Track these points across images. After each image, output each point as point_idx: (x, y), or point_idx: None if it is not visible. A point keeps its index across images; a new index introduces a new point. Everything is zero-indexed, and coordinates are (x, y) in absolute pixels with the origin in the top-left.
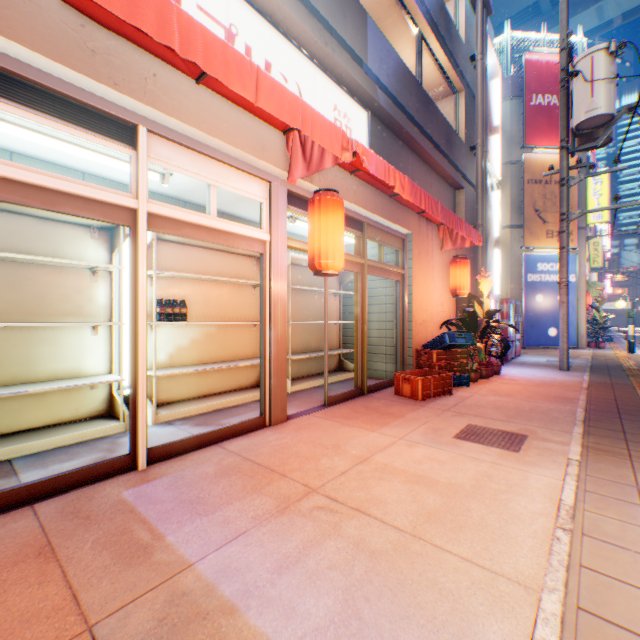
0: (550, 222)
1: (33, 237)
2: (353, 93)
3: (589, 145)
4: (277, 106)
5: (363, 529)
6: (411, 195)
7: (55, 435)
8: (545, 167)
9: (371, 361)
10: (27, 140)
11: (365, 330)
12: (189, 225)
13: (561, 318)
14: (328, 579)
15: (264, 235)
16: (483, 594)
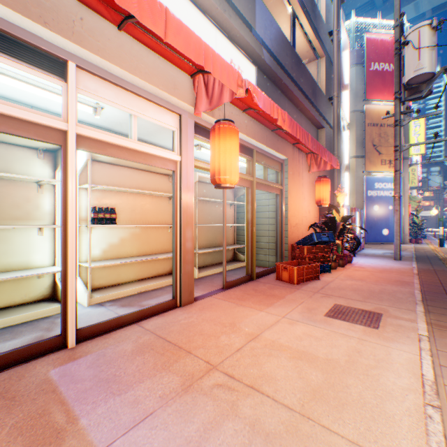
0: (384, 154)
1: None
2: (245, 51)
3: (416, 96)
4: (183, 44)
5: (257, 408)
6: (289, 127)
7: (4, 317)
8: (380, 114)
9: (257, 254)
10: None
11: (254, 231)
12: (113, 146)
13: (395, 222)
14: None
15: (175, 156)
16: None
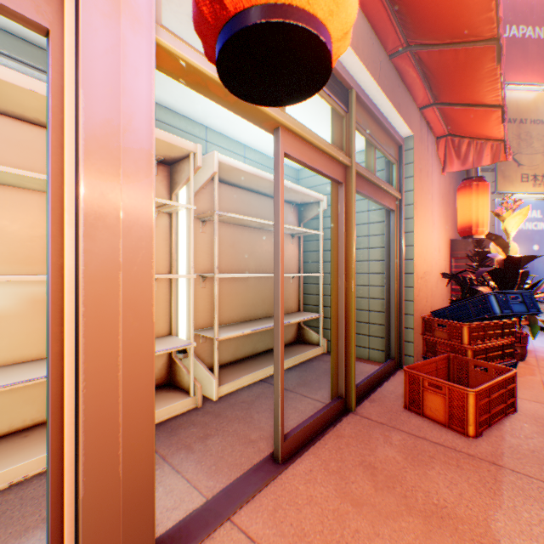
0: (525, 165)
1: None
2: None
3: None
4: None
5: None
6: None
7: None
8: (520, 105)
9: None
10: None
11: (352, 290)
12: None
13: None
14: None
15: None
16: None
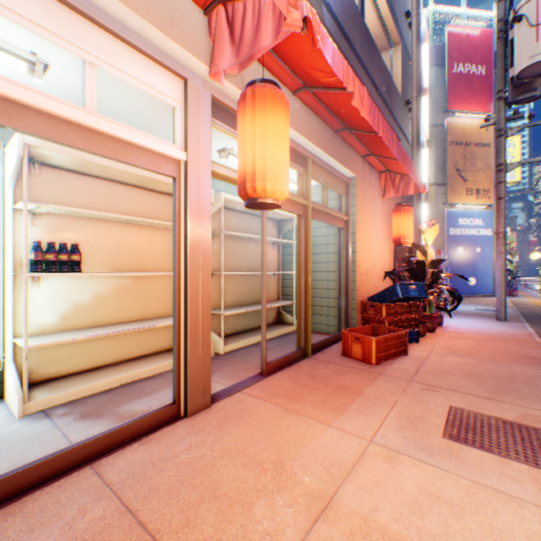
0: (470, 181)
1: None
2: None
3: (528, 95)
4: None
5: None
6: (369, 114)
7: None
8: (465, 130)
9: (312, 314)
10: None
11: (309, 282)
12: (38, 114)
13: (499, 268)
14: None
15: (177, 151)
16: None
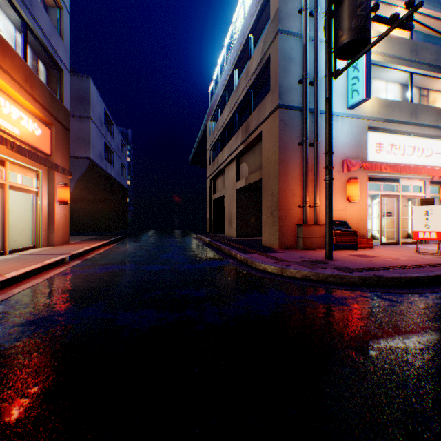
0: None
1: None
2: None
3: None
4: (437, 173)
5: None
6: None
7: None
8: None
9: None
10: None
11: None
12: (406, 195)
13: None
14: None
15: (422, 194)
16: None
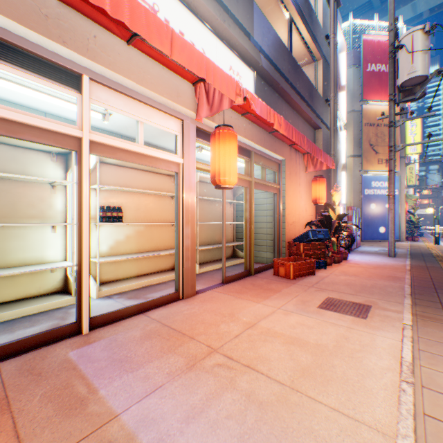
0: (380, 153)
1: (6, 160)
2: (243, 58)
3: (410, 98)
4: (187, 60)
5: (253, 383)
6: (285, 131)
7: (22, 307)
8: (377, 114)
9: (256, 250)
10: (1, 87)
11: (252, 228)
12: (122, 150)
13: (390, 220)
14: (226, 428)
15: (178, 159)
16: (350, 441)
